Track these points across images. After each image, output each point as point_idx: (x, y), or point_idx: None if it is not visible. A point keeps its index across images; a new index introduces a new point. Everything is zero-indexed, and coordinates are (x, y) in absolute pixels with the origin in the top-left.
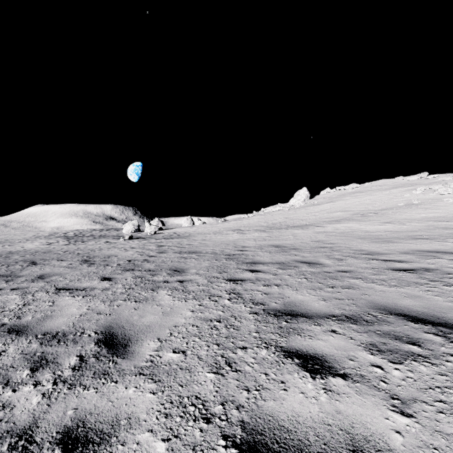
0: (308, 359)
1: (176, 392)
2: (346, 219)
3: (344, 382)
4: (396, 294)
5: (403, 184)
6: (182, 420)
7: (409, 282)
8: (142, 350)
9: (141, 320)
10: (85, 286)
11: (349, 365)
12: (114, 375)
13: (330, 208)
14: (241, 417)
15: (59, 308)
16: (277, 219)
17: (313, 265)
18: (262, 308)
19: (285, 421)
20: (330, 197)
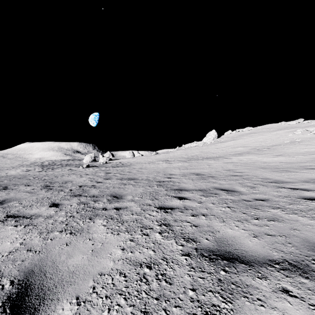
0: None
1: None
2: (246, 152)
3: None
4: None
5: (285, 127)
6: None
7: None
8: None
9: (67, 263)
10: (33, 213)
11: None
12: None
13: (233, 144)
14: None
15: None
16: (195, 153)
17: (231, 192)
18: (194, 247)
19: None
20: (232, 136)
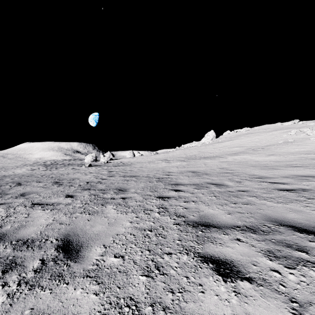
0: (220, 264)
1: (114, 293)
2: (241, 152)
3: (250, 285)
4: (283, 209)
5: (281, 128)
6: None
7: (292, 200)
8: (90, 255)
9: (91, 230)
10: (54, 201)
11: (253, 270)
12: (66, 277)
13: (230, 144)
14: None
15: (32, 219)
16: (193, 152)
17: (220, 186)
18: (183, 220)
19: None
20: (230, 137)
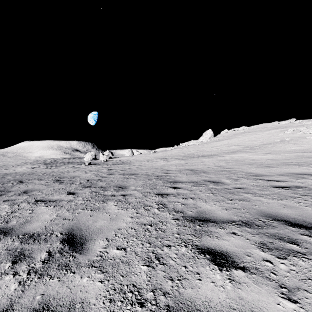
0: (216, 255)
1: (118, 281)
2: (239, 150)
3: (244, 274)
4: (277, 205)
5: (278, 126)
6: (122, 304)
7: (286, 196)
8: (94, 247)
9: (94, 224)
10: (56, 198)
11: (246, 260)
12: (73, 267)
13: (228, 143)
14: (166, 302)
15: (36, 215)
16: (191, 151)
17: (217, 183)
18: (181, 216)
19: (200, 306)
20: (228, 135)
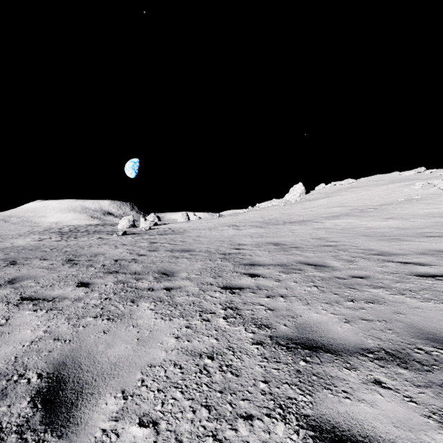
0: None
1: None
2: (345, 214)
3: None
4: (439, 312)
5: (400, 179)
6: None
7: None
8: (93, 418)
9: (106, 353)
10: (56, 294)
11: None
12: None
13: (327, 203)
14: None
15: (10, 329)
16: (273, 215)
17: (321, 267)
18: (268, 335)
19: None
20: (326, 192)
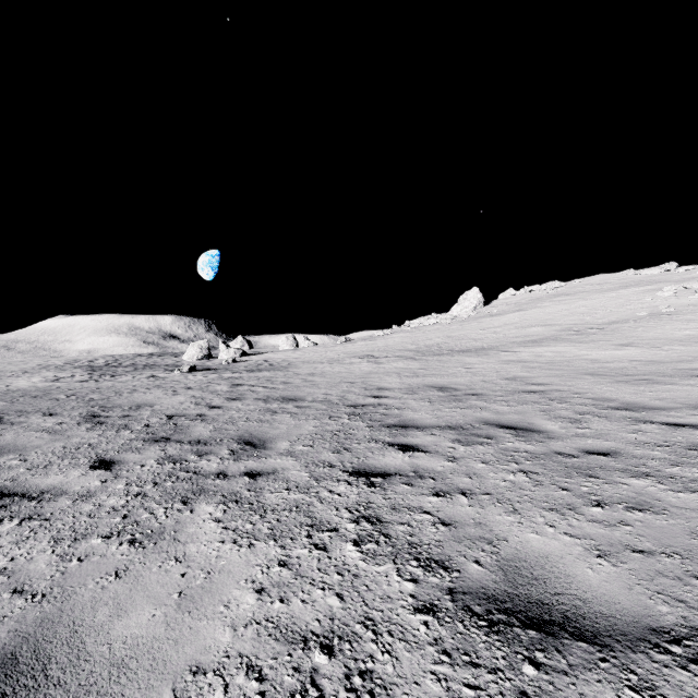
0: None
1: None
2: (551, 338)
3: None
4: None
5: (636, 281)
6: None
7: None
8: None
9: (109, 632)
10: (49, 485)
11: None
12: None
13: (520, 320)
14: None
15: None
16: (433, 339)
17: (525, 433)
18: (445, 587)
19: None
20: (518, 302)
